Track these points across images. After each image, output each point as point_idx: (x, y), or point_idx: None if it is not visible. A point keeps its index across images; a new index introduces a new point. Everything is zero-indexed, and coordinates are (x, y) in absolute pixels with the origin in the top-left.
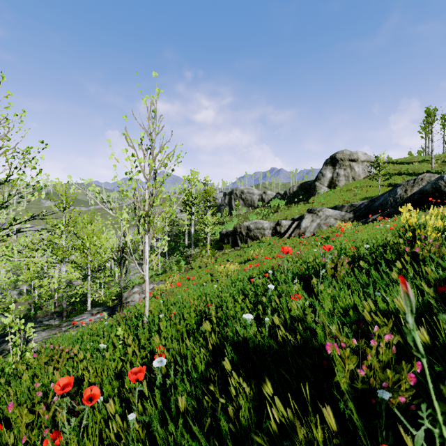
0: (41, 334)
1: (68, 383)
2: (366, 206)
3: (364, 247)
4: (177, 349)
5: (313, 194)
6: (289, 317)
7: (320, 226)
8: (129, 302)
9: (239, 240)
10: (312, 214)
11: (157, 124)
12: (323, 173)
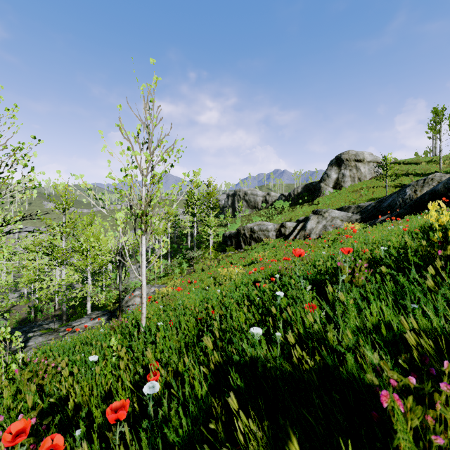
0: (38, 339)
1: (24, 428)
2: (374, 207)
3: (381, 249)
4: (174, 365)
5: (318, 195)
6: (304, 330)
7: (326, 227)
8: (129, 305)
9: (242, 242)
10: (318, 215)
11: (154, 115)
12: (328, 173)
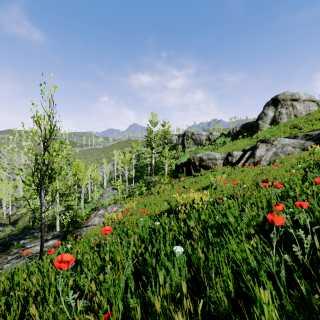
0: None
1: None
2: None
3: None
4: None
5: (256, 131)
6: None
7: (276, 154)
8: (88, 226)
9: (192, 169)
10: (266, 143)
11: None
12: (265, 112)
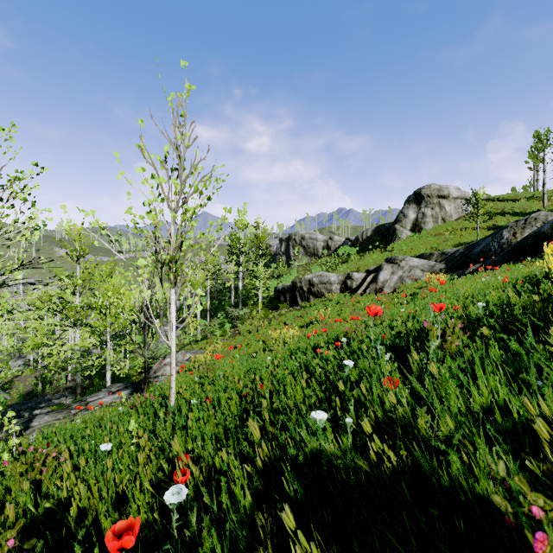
0: (44, 418)
1: None
2: (462, 254)
3: (478, 305)
4: (210, 459)
5: (393, 239)
6: (382, 414)
7: (402, 279)
8: (158, 376)
9: (299, 297)
10: (392, 264)
11: (186, 134)
12: (405, 213)
